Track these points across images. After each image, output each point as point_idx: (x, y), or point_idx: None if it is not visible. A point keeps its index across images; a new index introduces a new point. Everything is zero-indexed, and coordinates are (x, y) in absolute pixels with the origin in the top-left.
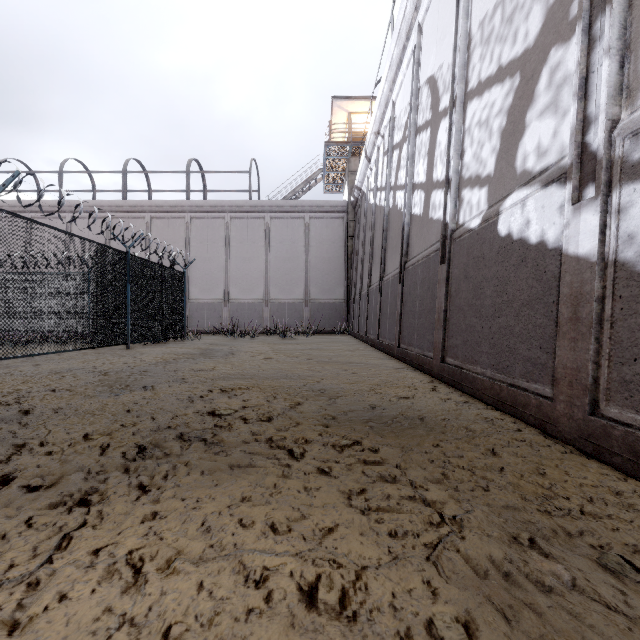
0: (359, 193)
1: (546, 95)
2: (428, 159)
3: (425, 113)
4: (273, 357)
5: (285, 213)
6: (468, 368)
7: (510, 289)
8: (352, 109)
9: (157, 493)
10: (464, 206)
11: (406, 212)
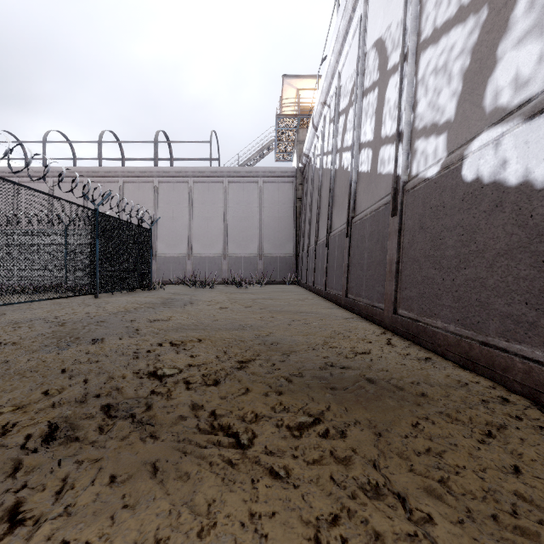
0: (307, 159)
1: (526, 19)
2: (376, 117)
3: (372, 75)
4: (228, 306)
5: (241, 178)
6: (425, 321)
7: (480, 238)
8: (300, 86)
9: (29, 530)
10: (418, 157)
11: (353, 170)
